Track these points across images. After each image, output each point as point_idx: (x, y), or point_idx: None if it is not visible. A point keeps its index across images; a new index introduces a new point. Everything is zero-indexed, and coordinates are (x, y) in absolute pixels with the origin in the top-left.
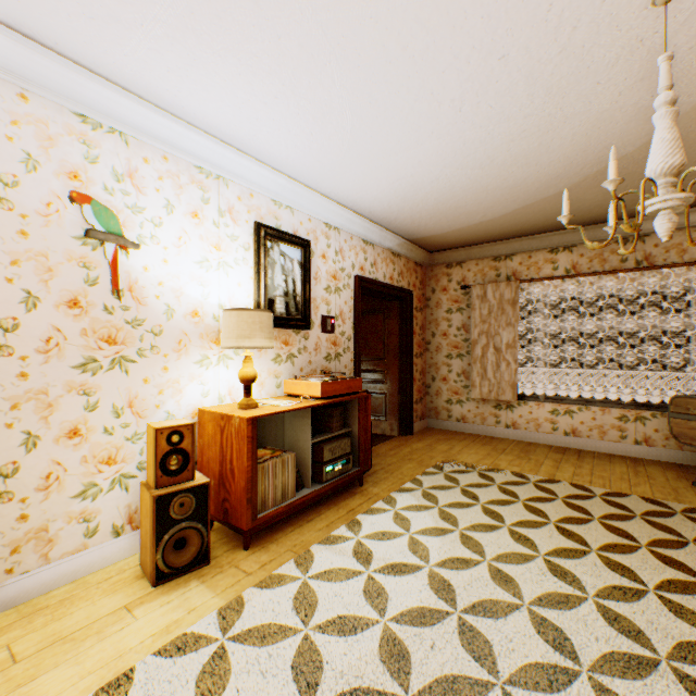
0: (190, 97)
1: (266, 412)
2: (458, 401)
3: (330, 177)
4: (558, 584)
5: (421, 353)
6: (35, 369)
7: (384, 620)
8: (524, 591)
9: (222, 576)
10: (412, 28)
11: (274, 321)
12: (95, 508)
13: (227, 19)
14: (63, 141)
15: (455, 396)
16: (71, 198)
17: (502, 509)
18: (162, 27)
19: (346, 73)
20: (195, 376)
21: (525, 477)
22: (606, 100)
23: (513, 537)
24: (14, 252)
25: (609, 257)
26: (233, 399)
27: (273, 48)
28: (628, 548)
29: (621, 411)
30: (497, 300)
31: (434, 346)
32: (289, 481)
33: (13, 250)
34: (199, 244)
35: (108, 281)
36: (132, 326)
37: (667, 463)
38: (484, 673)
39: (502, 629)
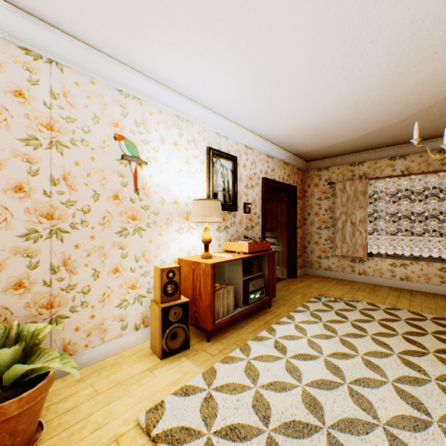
0: (177, 76)
1: (219, 261)
2: (325, 257)
3: (251, 118)
4: (409, 371)
5: (301, 226)
6: (98, 234)
7: (301, 385)
8: (387, 374)
9: (198, 356)
10: (317, 29)
11: None
12: (126, 313)
13: (208, 32)
14: (111, 106)
15: (323, 253)
16: (115, 137)
17: (364, 325)
18: (170, 39)
19: (272, 57)
20: (175, 239)
21: (376, 306)
22: (439, 62)
23: (375, 342)
24: (88, 169)
25: (432, 162)
26: (195, 253)
27: (231, 46)
28: None
29: (441, 265)
30: (353, 191)
31: (309, 221)
32: (231, 302)
33: (88, 168)
34: (177, 161)
35: (132, 184)
36: (144, 210)
37: None
38: (369, 418)
39: (377, 394)
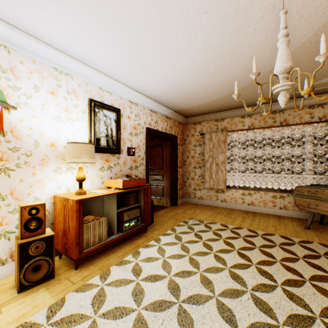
0: (44, 28)
1: (88, 197)
2: (199, 189)
3: (129, 77)
4: (234, 283)
5: (181, 166)
6: None
7: (139, 308)
8: (216, 288)
9: (58, 285)
10: None
11: (99, 149)
12: None
13: None
14: None
15: (197, 186)
16: None
17: (213, 243)
18: None
19: (125, 18)
20: (52, 178)
21: (227, 226)
22: (260, 39)
23: (216, 258)
24: None
25: (268, 120)
26: (76, 190)
27: (83, 1)
28: (270, 262)
29: (273, 193)
30: (217, 140)
31: (188, 162)
32: (103, 232)
33: None
34: (55, 108)
35: None
36: (12, 151)
37: (294, 218)
38: None
39: (201, 311)
